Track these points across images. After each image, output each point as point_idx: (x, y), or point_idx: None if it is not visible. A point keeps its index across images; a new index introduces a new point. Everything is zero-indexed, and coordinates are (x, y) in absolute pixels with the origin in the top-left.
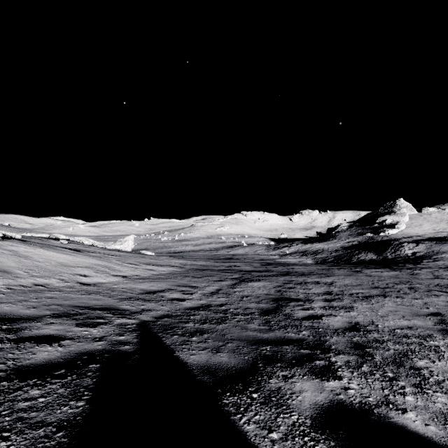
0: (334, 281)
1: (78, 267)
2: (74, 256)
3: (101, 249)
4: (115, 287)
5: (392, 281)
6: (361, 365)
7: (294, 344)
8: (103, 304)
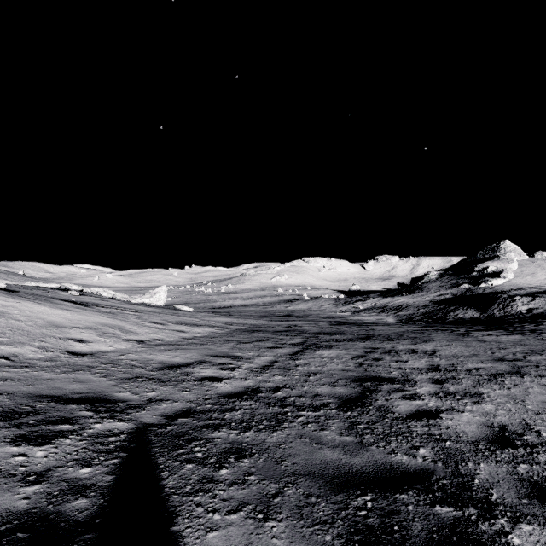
0: (436, 348)
1: (75, 327)
2: (75, 312)
3: (123, 303)
4: (121, 358)
5: (519, 350)
6: None
7: (416, 488)
8: (88, 390)
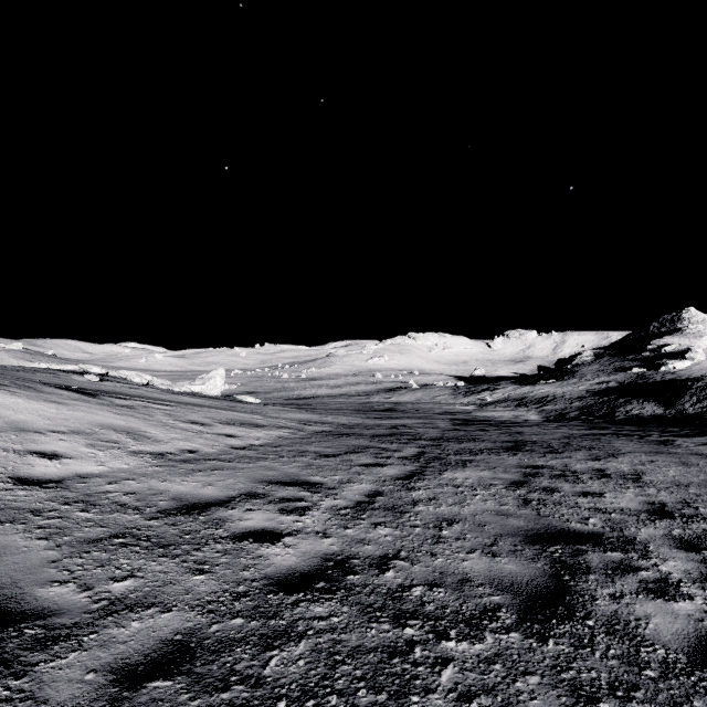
0: (638, 468)
1: (52, 432)
2: (66, 406)
3: (161, 392)
4: (107, 490)
5: None
6: None
7: None
8: None
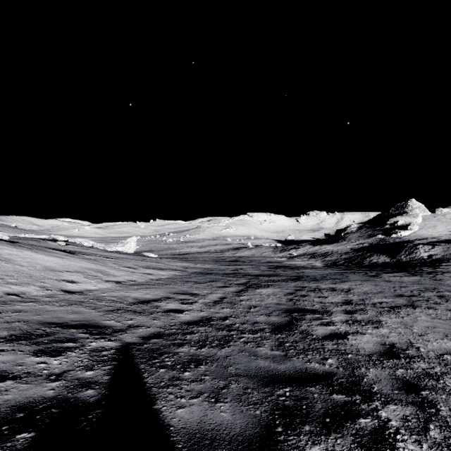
0: (351, 287)
1: (66, 271)
2: (65, 259)
3: (101, 251)
4: (104, 295)
5: (416, 288)
6: (427, 427)
7: (321, 384)
8: (83, 318)
